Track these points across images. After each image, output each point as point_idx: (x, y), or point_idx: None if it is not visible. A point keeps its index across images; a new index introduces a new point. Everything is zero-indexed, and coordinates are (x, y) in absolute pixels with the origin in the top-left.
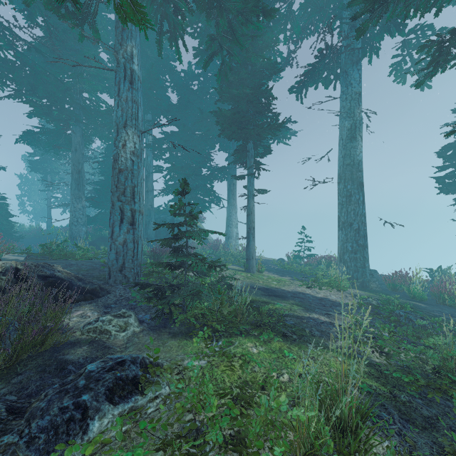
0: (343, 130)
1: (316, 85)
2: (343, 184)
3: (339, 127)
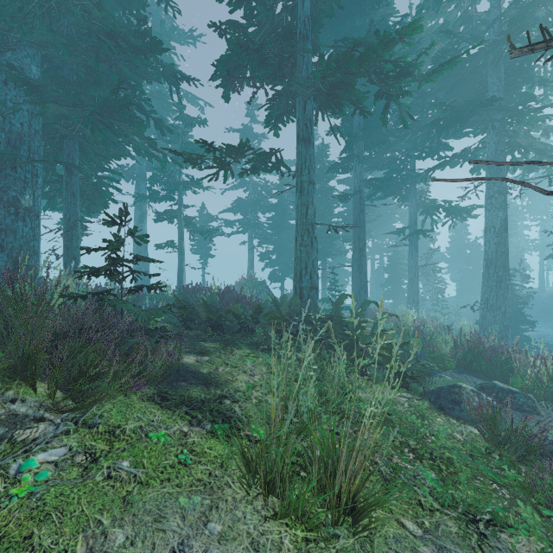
0: (137, 215)
1: (120, 179)
2: (136, 246)
3: (134, 212)
